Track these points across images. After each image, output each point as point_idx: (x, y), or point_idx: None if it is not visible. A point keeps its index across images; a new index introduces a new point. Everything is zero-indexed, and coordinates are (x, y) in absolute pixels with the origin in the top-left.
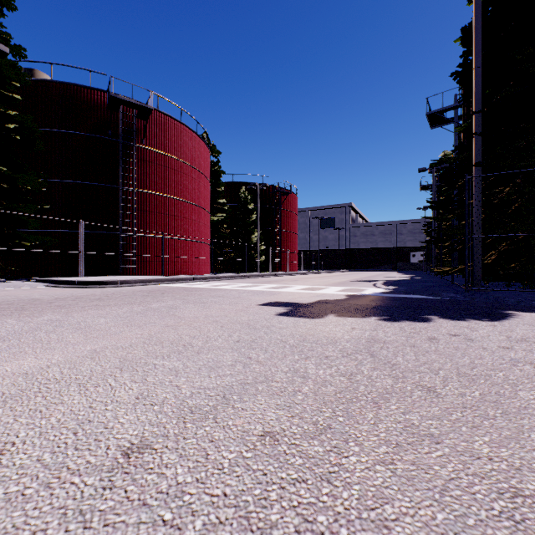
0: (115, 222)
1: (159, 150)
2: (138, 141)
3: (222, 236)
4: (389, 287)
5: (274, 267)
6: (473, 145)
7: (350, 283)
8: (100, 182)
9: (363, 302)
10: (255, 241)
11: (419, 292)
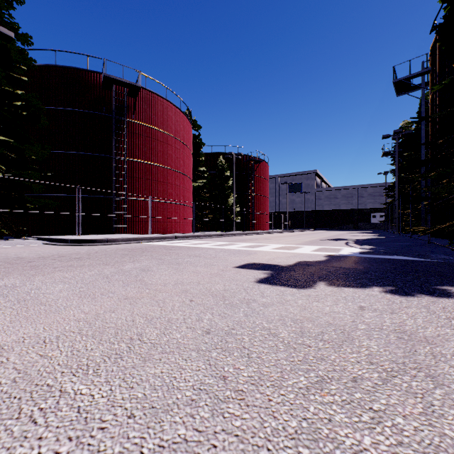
0: (109, 187)
1: (147, 123)
2: (128, 116)
3: (203, 199)
4: (365, 246)
5: (248, 226)
6: None
7: (322, 242)
8: (96, 153)
9: (348, 264)
10: (231, 203)
11: (402, 252)
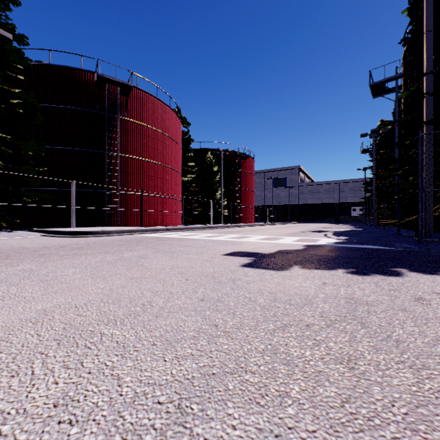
0: (102, 182)
1: (138, 121)
2: (121, 114)
3: (191, 193)
4: (341, 237)
5: (235, 219)
6: (424, 105)
7: (303, 234)
8: (90, 148)
9: (322, 252)
10: (219, 197)
11: (372, 242)
